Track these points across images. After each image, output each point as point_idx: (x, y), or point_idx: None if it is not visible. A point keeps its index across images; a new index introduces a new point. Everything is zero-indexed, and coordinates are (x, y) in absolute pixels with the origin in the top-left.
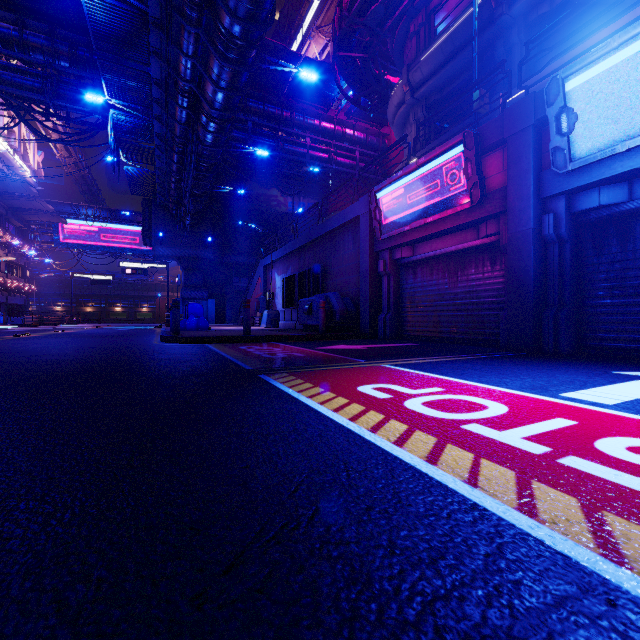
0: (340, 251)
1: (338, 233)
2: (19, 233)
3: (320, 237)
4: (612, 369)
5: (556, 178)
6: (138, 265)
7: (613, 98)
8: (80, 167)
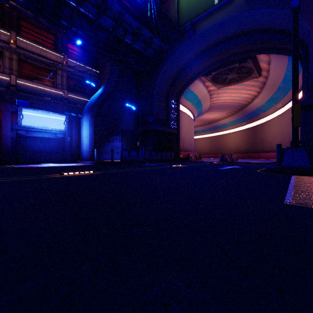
0: None
1: None
2: None
3: None
4: (38, 164)
5: (15, 125)
6: None
7: (31, 118)
8: None
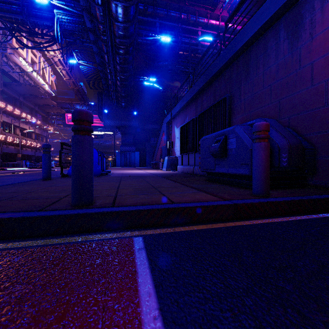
0: (258, 69)
1: (253, 47)
2: (44, 119)
3: (223, 68)
4: None
5: None
6: (98, 133)
7: None
8: (76, 85)
